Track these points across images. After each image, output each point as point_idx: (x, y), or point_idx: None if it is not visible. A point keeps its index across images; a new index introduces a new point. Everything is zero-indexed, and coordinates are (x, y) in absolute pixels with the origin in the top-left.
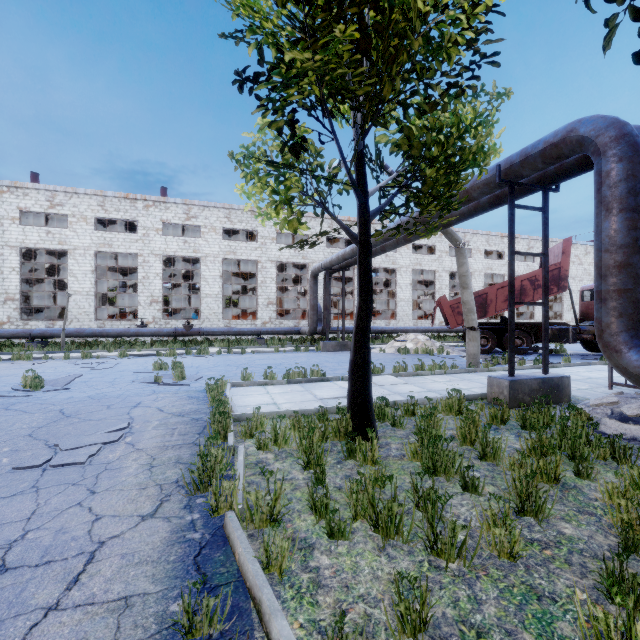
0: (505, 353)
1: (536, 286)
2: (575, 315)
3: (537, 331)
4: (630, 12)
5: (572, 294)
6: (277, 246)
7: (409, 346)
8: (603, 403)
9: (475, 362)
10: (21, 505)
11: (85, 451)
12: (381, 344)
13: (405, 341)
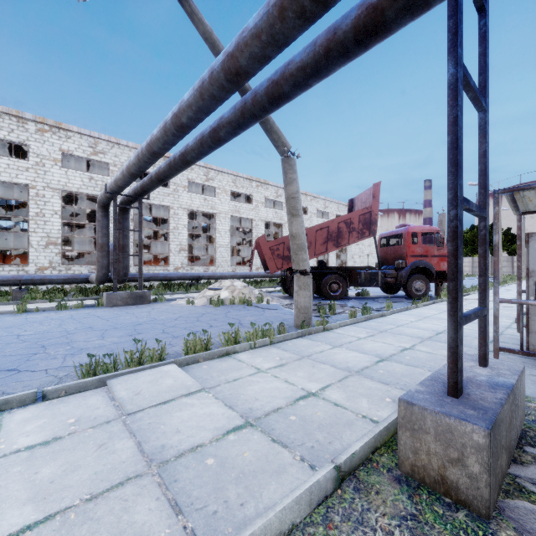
0: (323, 299)
1: (351, 229)
2: (379, 260)
3: (350, 275)
4: None
5: (352, 246)
6: (62, 170)
7: (224, 295)
8: None
9: (307, 318)
10: None
11: None
12: (196, 292)
13: (219, 289)
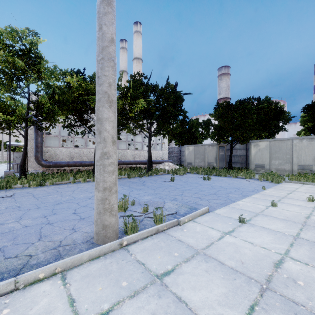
0: None
1: None
2: None
3: None
4: (64, 122)
5: None
6: None
7: None
8: (34, 172)
9: None
10: (38, 192)
11: (3, 194)
12: None
13: None
